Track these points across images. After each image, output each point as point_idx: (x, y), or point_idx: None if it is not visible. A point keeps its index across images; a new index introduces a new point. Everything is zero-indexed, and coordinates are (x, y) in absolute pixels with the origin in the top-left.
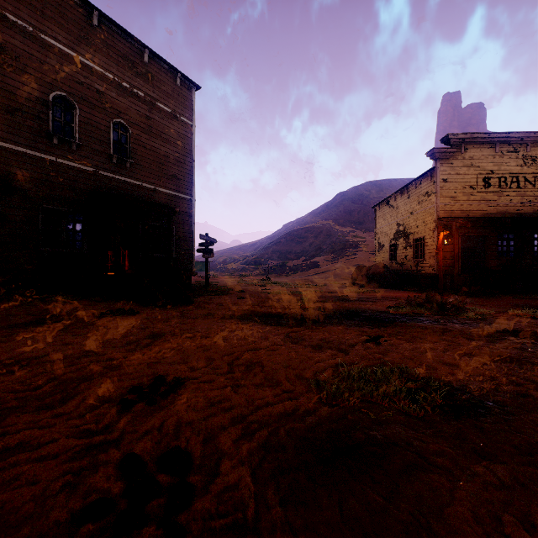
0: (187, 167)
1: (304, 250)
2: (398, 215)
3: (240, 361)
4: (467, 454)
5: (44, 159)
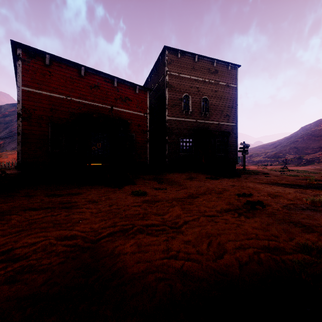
0: (233, 109)
1: (321, 146)
2: None
3: (272, 194)
4: None
5: (181, 120)
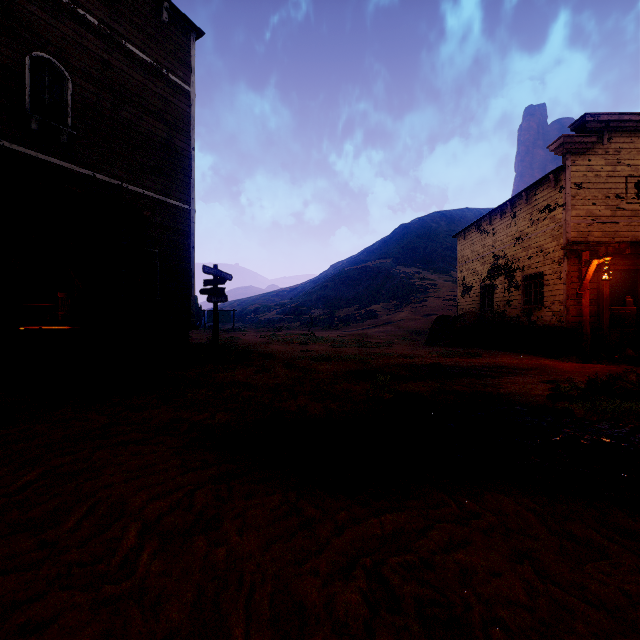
0: (182, 157)
1: (358, 295)
2: (495, 244)
3: None
4: None
5: None
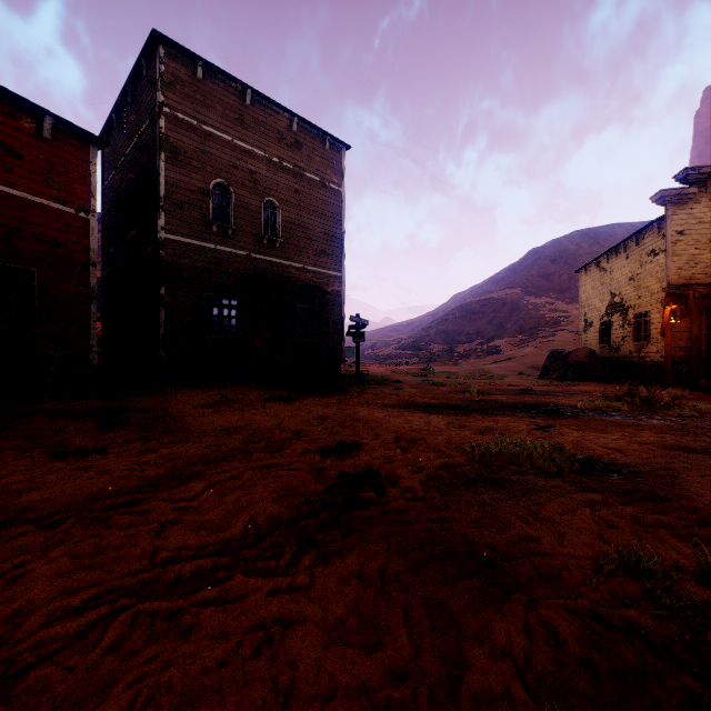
0: (337, 240)
1: (480, 330)
2: (611, 282)
3: (405, 437)
4: (579, 490)
5: (206, 247)
